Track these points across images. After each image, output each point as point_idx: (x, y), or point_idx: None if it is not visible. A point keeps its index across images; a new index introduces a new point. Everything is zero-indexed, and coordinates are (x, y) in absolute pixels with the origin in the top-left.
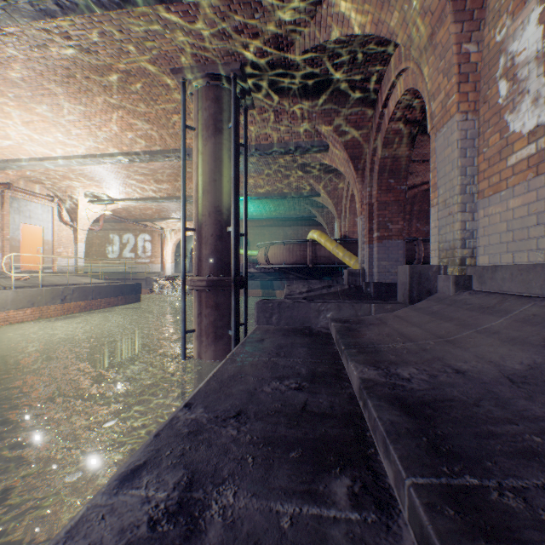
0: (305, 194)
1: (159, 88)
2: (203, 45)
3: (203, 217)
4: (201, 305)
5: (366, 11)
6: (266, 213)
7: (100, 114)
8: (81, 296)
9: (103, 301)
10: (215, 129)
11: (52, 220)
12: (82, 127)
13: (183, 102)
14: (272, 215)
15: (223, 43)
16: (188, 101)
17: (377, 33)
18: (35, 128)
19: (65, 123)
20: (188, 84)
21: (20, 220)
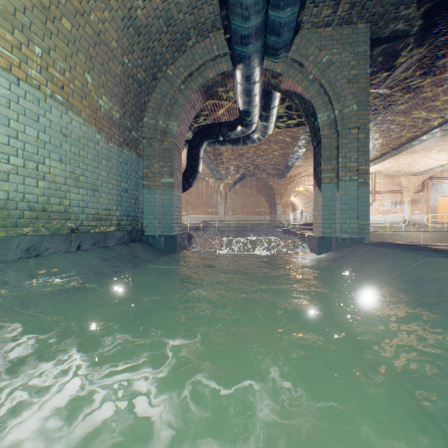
0: None
1: None
2: None
3: None
4: None
5: None
6: None
7: None
8: None
9: None
10: None
11: None
12: None
13: None
14: None
15: None
16: None
17: None
18: (434, 156)
19: (447, 150)
20: None
21: (436, 195)
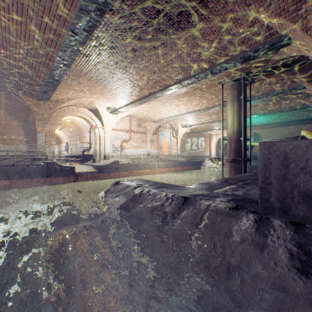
0: (297, 108)
1: (213, 88)
2: (230, 74)
3: (229, 135)
4: (229, 168)
5: (299, 50)
6: (272, 120)
7: (191, 100)
8: (180, 165)
9: (187, 168)
10: (235, 100)
11: (170, 136)
12: (185, 105)
13: (222, 93)
14: (276, 121)
15: (237, 71)
16: (224, 88)
17: (307, 55)
18: (171, 108)
19: (180, 105)
20: (224, 85)
21: (162, 137)
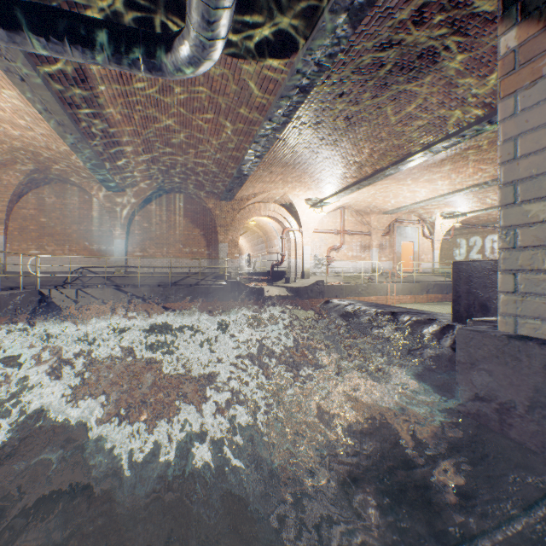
0: None
1: None
2: None
3: None
4: None
5: None
6: None
7: (458, 170)
8: (437, 290)
9: None
10: None
11: (417, 236)
12: (444, 179)
13: None
14: None
15: None
16: None
17: None
18: (417, 188)
19: (434, 181)
20: None
21: (400, 240)
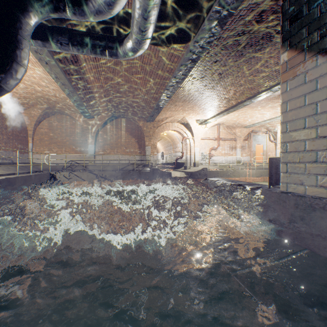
0: None
1: None
2: None
3: None
4: None
5: None
6: None
7: None
8: None
9: None
10: None
11: (265, 141)
12: None
13: None
14: None
15: None
16: None
17: None
18: (264, 112)
19: (275, 107)
20: None
21: (255, 143)
